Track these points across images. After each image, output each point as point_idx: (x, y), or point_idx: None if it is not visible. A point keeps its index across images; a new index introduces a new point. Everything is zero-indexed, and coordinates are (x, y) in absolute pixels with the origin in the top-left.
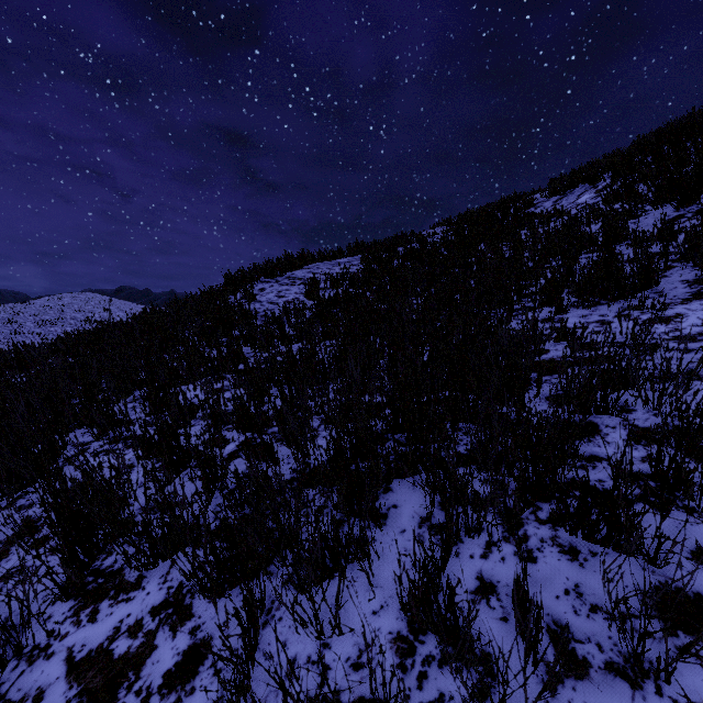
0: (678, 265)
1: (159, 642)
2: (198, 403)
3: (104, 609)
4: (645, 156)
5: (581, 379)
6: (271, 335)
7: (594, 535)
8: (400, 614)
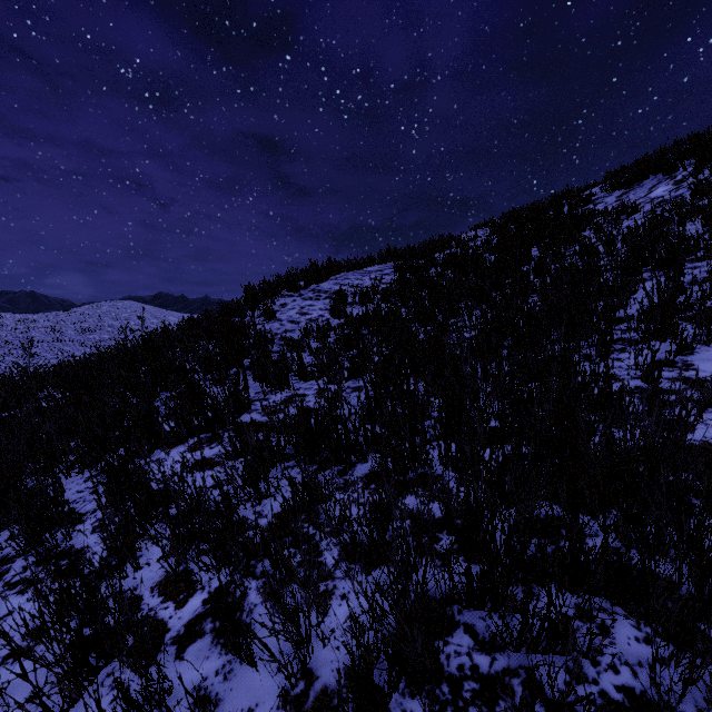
0: None
1: None
2: (169, 495)
3: None
4: None
5: None
6: (286, 371)
7: None
8: None
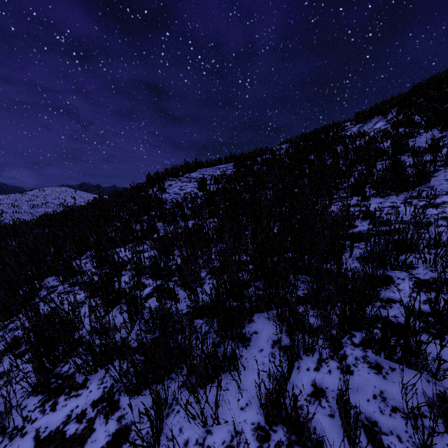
0: (442, 169)
1: (97, 426)
2: (127, 260)
3: (61, 401)
4: (418, 97)
5: (380, 245)
6: (175, 215)
7: (393, 356)
8: (259, 410)
